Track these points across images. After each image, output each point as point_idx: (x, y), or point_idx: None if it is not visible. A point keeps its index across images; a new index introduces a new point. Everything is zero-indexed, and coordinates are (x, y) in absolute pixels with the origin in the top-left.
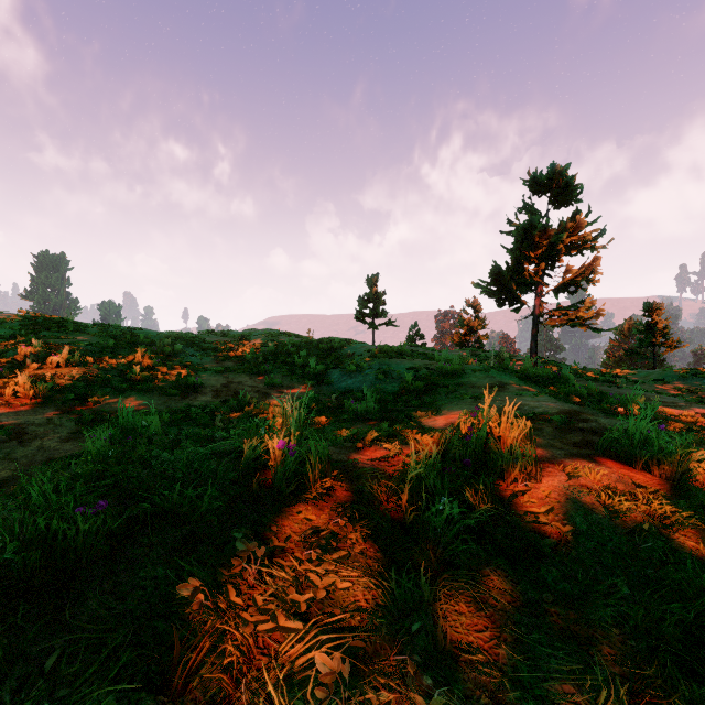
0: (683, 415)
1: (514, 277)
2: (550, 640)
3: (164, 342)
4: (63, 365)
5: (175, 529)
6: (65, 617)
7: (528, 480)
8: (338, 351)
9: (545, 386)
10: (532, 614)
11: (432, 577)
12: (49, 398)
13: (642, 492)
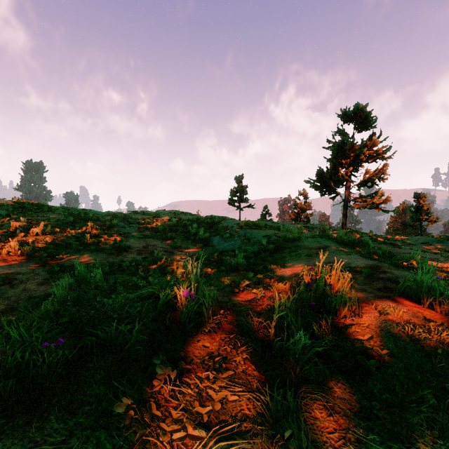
0: (444, 267)
1: (332, 176)
2: (381, 439)
3: (105, 218)
4: (40, 234)
5: (113, 355)
6: (32, 430)
7: (353, 317)
8: (217, 224)
9: (353, 247)
10: (366, 418)
11: (293, 390)
12: (30, 255)
13: (432, 325)
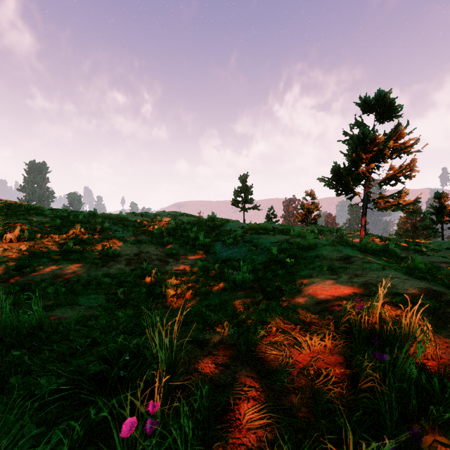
0: None
1: (350, 174)
2: None
3: (96, 221)
4: (14, 240)
5: None
6: None
7: None
8: (220, 228)
9: (381, 257)
10: None
11: None
12: None
13: None
